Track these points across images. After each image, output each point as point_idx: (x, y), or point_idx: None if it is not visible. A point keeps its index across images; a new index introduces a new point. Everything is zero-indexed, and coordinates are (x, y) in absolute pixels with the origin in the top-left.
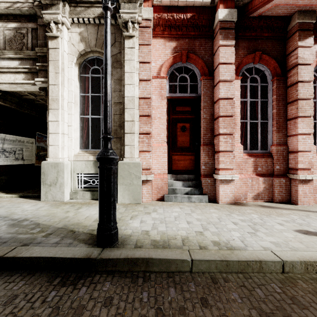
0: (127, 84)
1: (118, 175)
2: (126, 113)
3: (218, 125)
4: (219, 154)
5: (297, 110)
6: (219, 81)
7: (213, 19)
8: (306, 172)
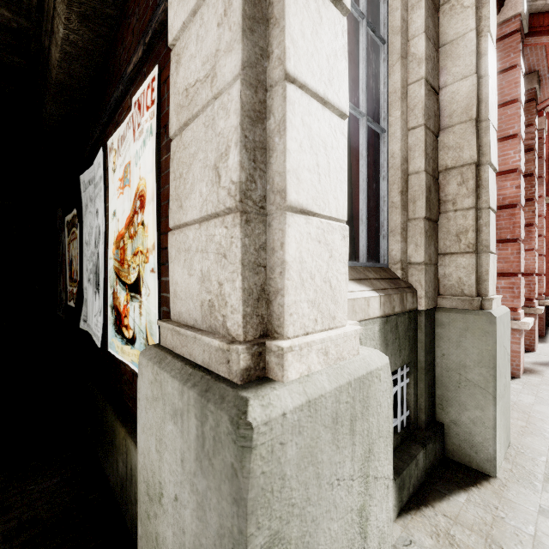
0: (490, 32)
1: (497, 367)
2: (491, 134)
3: (518, 221)
4: (519, 279)
5: (535, 215)
6: (516, 135)
7: (501, 4)
8: (536, 302)
